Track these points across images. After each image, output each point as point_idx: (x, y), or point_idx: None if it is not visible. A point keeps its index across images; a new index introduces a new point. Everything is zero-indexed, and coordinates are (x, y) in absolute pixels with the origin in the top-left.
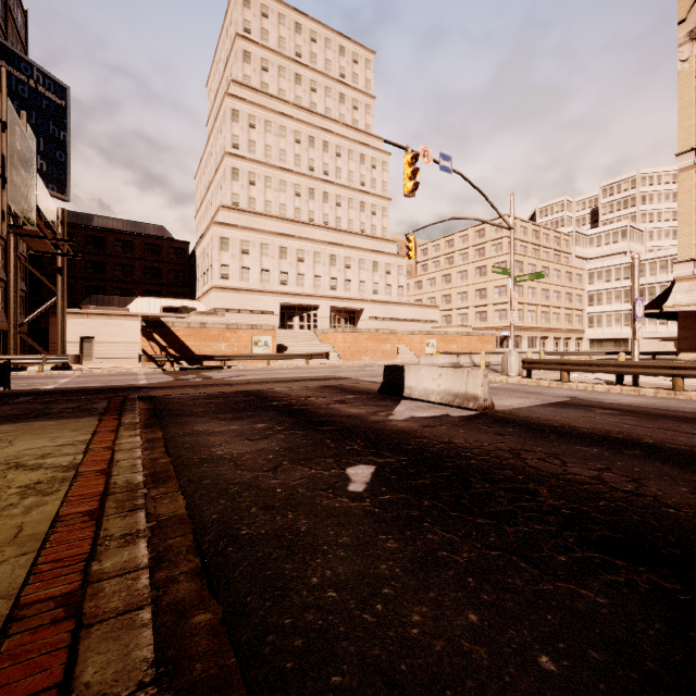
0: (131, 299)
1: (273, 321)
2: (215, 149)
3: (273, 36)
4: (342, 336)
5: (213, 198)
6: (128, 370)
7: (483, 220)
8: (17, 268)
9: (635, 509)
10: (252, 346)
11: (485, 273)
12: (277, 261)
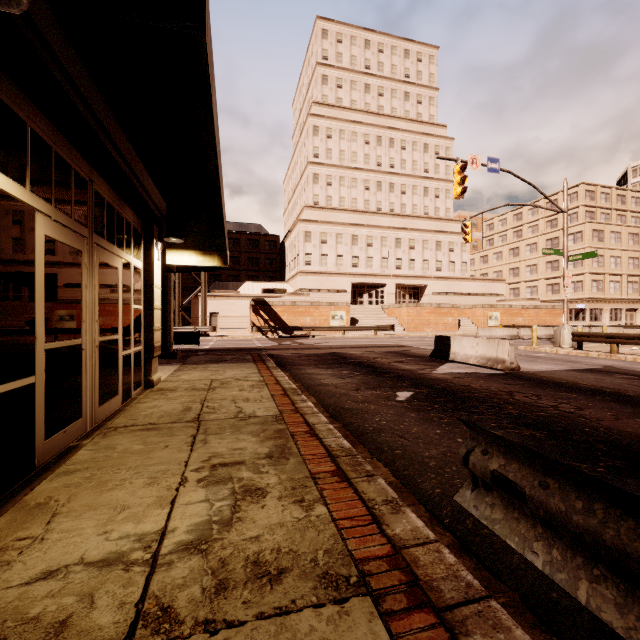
0: (240, 284)
1: (346, 298)
2: (300, 159)
3: (346, 57)
4: (405, 310)
5: (298, 199)
6: (245, 337)
7: (536, 205)
8: None
9: (559, 417)
10: (330, 319)
11: (557, 244)
12: (350, 247)
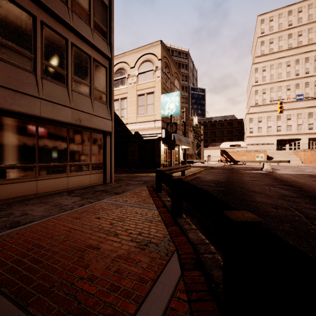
0: (221, 143)
1: (273, 147)
2: (250, 83)
3: (275, 26)
4: (303, 153)
5: (250, 101)
6: (216, 164)
7: None
8: (194, 141)
9: (238, 175)
10: (255, 157)
11: None
12: (275, 122)
